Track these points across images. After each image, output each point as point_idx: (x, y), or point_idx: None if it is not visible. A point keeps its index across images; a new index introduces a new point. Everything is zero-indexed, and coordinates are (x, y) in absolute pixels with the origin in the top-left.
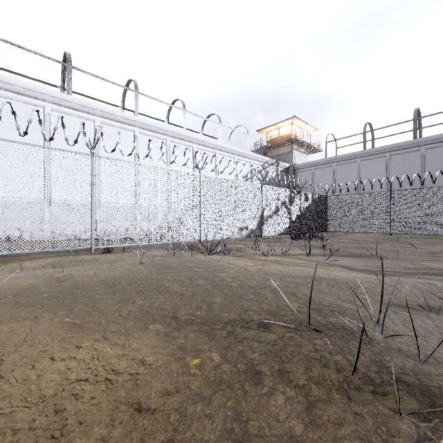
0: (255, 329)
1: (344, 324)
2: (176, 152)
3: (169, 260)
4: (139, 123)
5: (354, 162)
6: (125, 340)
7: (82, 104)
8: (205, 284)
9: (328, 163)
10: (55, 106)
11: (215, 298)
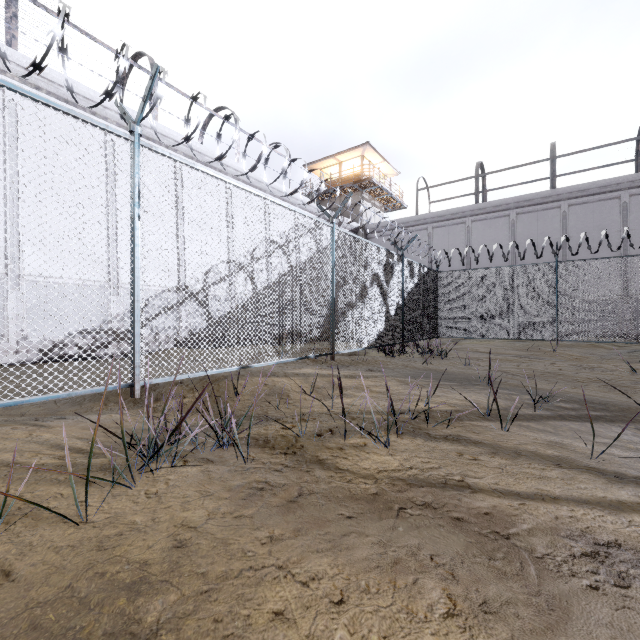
0: None
1: None
2: None
3: None
4: (19, 68)
5: (461, 223)
6: None
7: None
8: None
9: (420, 224)
10: None
11: None
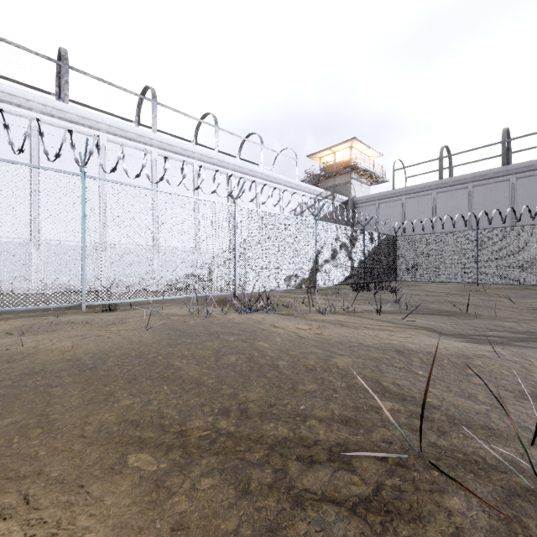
0: (324, 464)
1: (482, 450)
2: (203, 175)
3: (190, 322)
4: (158, 142)
5: (428, 194)
6: (64, 510)
7: (82, 115)
8: (239, 363)
9: (396, 196)
10: (45, 117)
11: (253, 391)
